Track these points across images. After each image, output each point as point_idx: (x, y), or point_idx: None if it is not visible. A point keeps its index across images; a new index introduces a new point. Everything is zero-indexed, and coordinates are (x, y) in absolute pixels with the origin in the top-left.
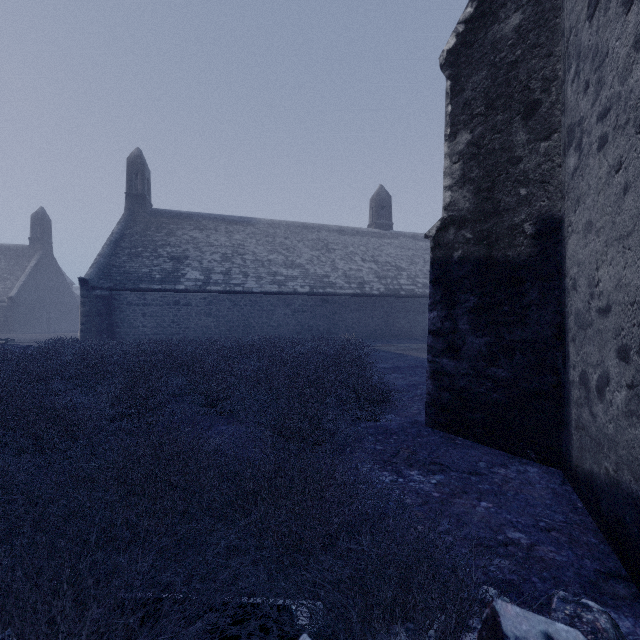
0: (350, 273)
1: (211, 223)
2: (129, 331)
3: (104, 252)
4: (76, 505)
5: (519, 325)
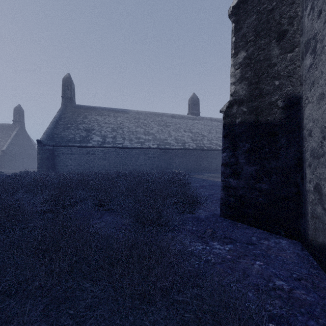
0: (178, 138)
1: (106, 112)
2: (63, 167)
3: (50, 126)
4: (1, 267)
5: (274, 159)
